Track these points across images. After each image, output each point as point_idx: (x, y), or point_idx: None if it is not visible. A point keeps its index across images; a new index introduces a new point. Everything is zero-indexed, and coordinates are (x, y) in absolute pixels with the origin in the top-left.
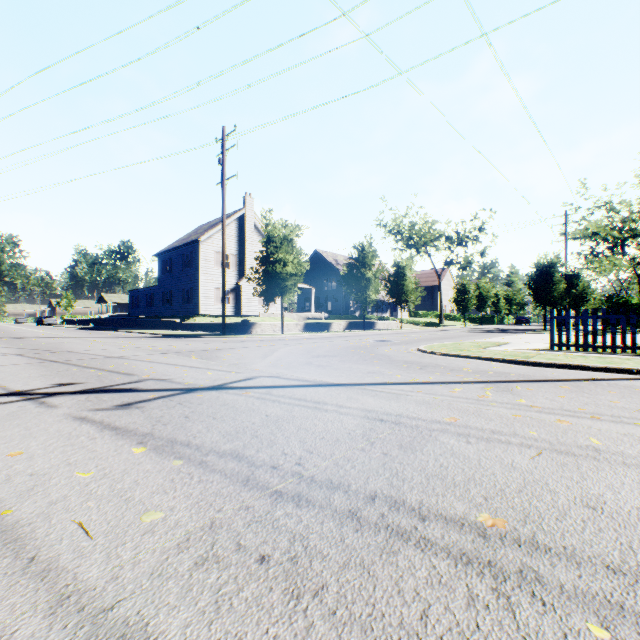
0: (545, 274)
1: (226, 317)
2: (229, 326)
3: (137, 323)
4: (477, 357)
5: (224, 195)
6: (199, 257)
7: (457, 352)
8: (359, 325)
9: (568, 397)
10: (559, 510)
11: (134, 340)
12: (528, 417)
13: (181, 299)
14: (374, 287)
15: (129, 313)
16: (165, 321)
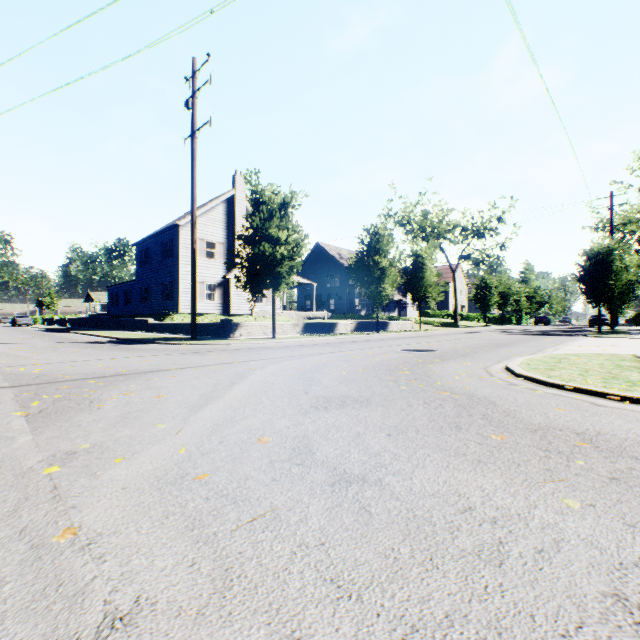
0: (600, 263)
1: (212, 316)
2: (206, 327)
3: (110, 323)
4: None
5: (194, 150)
6: (179, 245)
7: None
8: (369, 326)
9: None
10: None
11: (53, 348)
12: None
13: (160, 295)
14: (390, 278)
15: (108, 312)
16: (137, 321)
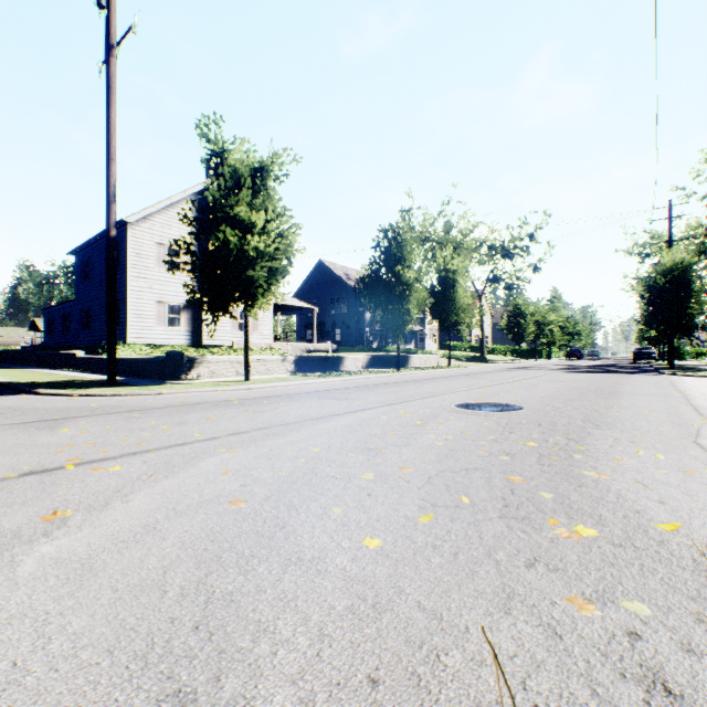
0: (675, 281)
1: (176, 348)
2: (147, 364)
3: (34, 358)
4: None
5: (111, 76)
6: (126, 250)
7: None
8: (386, 361)
9: None
10: None
11: None
12: None
13: (103, 319)
14: (416, 297)
15: (43, 343)
16: (63, 354)
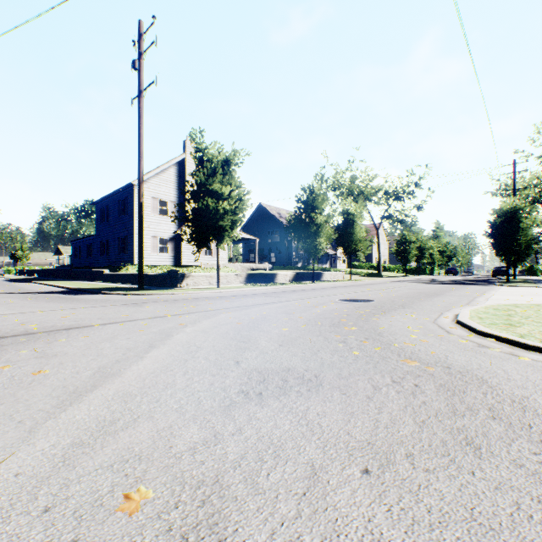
0: (509, 220)
1: (164, 267)
2: (155, 278)
3: (71, 274)
4: None
5: (141, 109)
6: (133, 202)
7: None
8: (306, 276)
9: None
10: None
11: None
12: None
13: (116, 248)
14: (325, 233)
15: (72, 264)
16: (94, 272)
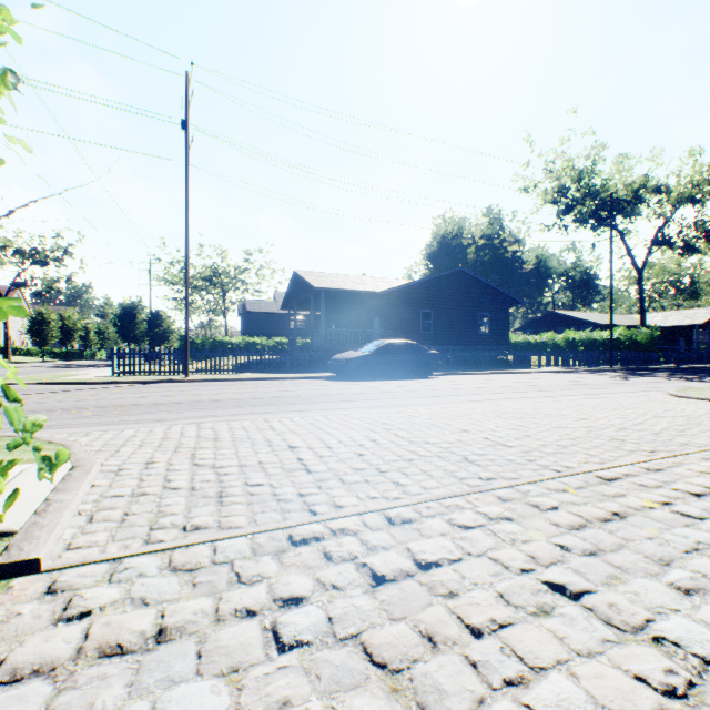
0: (131, 314)
1: None
2: None
3: None
4: (51, 383)
5: None
6: None
7: (33, 381)
8: None
9: (97, 392)
10: (64, 407)
11: None
12: (69, 398)
13: None
14: None
15: None
16: None
